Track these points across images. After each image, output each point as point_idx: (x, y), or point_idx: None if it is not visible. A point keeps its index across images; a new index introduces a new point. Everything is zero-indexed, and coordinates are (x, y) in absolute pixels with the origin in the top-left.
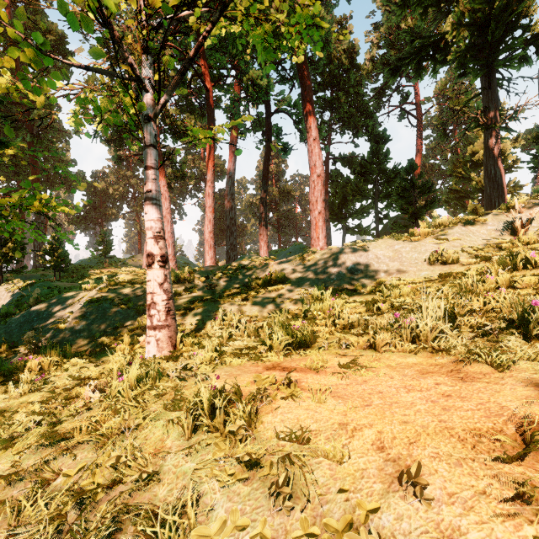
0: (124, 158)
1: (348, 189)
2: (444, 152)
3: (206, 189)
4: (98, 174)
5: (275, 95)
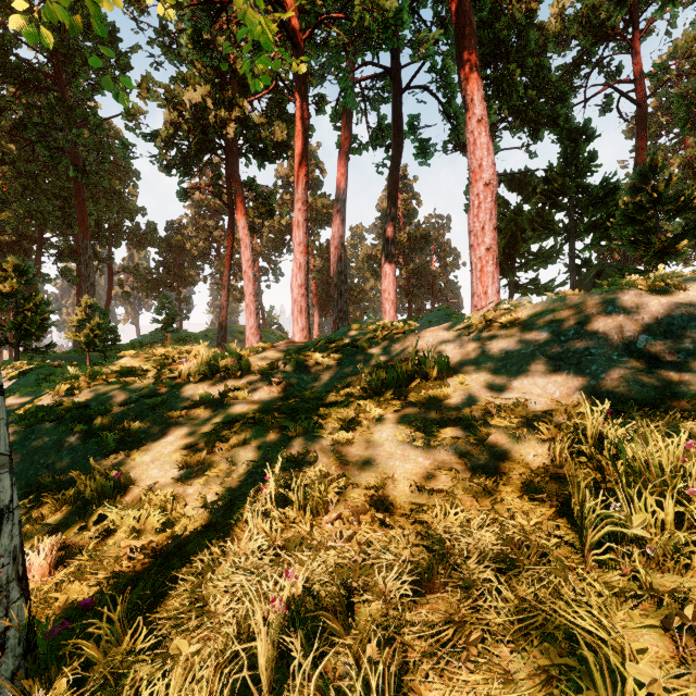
0: (205, 204)
1: (523, 221)
2: (668, 167)
3: (294, 214)
4: (173, 226)
5: (411, 41)
